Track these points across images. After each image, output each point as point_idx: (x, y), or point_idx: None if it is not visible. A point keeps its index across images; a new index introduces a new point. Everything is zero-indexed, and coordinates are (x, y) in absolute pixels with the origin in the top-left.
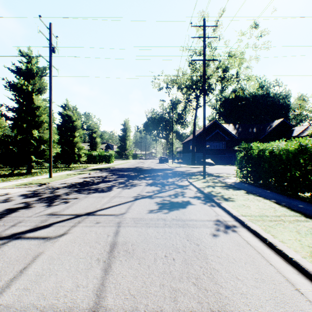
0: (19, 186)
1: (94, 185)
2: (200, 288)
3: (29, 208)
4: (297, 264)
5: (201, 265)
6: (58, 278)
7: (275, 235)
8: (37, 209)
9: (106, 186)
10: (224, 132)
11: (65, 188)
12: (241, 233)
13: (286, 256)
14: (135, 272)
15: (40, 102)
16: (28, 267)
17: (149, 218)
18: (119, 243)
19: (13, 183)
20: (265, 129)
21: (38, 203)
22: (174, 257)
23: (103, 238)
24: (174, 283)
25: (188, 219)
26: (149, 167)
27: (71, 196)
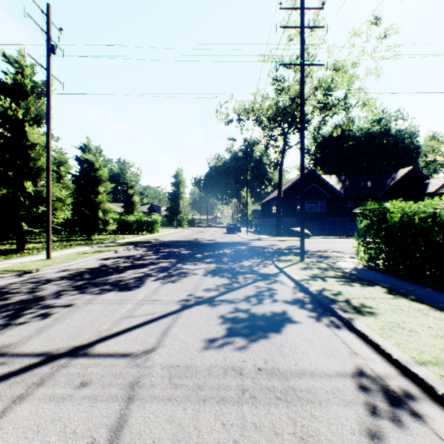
0: None
1: (116, 274)
2: None
3: None
4: None
5: None
6: None
7: None
8: None
9: (135, 276)
10: (324, 187)
11: (60, 282)
12: (441, 431)
13: None
14: None
15: (37, 136)
16: None
17: (206, 367)
18: None
19: None
20: (385, 183)
21: None
22: None
23: None
24: None
25: (293, 369)
26: (212, 240)
27: (63, 300)
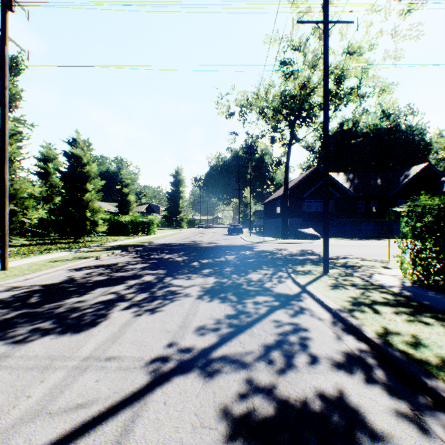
0: None
1: (76, 296)
2: None
3: None
4: None
5: None
6: None
7: None
8: None
9: (101, 300)
10: (332, 186)
11: None
12: None
13: None
14: None
15: None
16: None
17: None
18: None
19: None
20: (397, 181)
21: None
22: None
23: None
24: None
25: None
26: (212, 242)
27: None
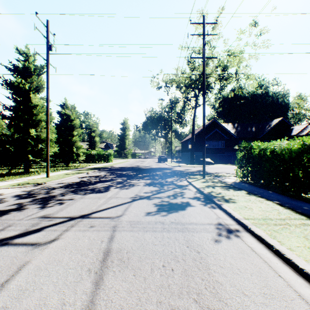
0: (14, 186)
1: (91, 185)
2: (202, 307)
3: (21, 210)
4: (309, 277)
5: (203, 278)
6: (42, 294)
7: (281, 241)
8: (30, 211)
9: (103, 186)
10: (223, 131)
11: (61, 189)
12: (244, 239)
13: (296, 266)
14: (130, 286)
15: (38, 100)
16: (10, 280)
17: (147, 221)
18: (113, 250)
19: (8, 183)
20: (264, 128)
21: (31, 204)
22: (173, 267)
23: (96, 244)
24: (173, 300)
25: (188, 222)
26: (148, 166)
27: (67, 197)
